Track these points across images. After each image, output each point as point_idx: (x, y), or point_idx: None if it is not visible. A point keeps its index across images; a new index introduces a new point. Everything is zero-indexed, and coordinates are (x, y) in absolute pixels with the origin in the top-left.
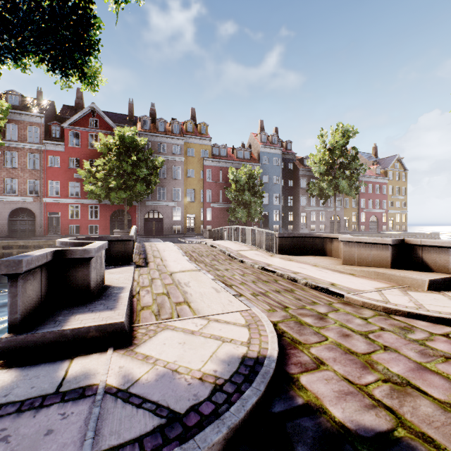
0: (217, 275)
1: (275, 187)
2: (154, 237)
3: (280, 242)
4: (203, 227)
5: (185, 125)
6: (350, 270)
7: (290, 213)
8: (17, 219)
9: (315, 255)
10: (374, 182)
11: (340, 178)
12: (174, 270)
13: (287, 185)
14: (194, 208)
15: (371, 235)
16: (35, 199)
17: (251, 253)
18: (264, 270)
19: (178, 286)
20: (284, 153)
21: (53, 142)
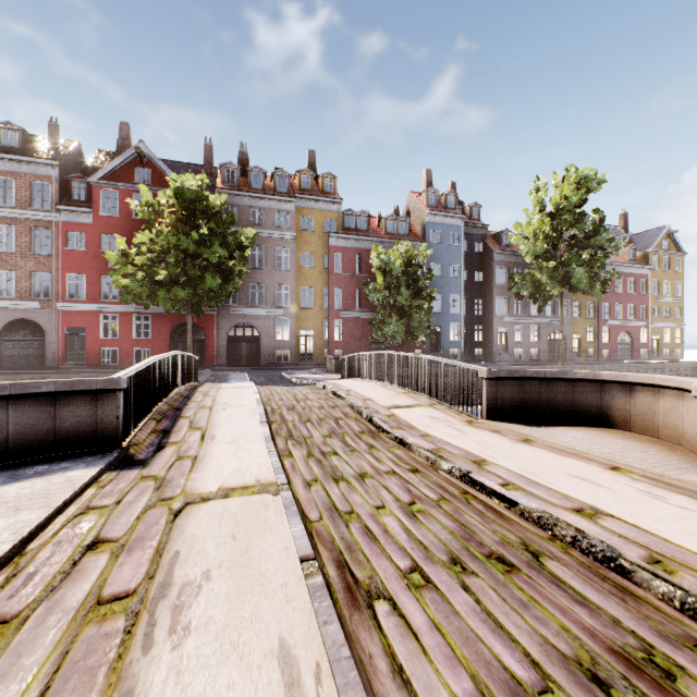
0: (328, 511)
1: (451, 283)
2: (242, 370)
3: (491, 390)
4: (328, 352)
5: (298, 177)
6: None
7: (478, 327)
8: (14, 339)
9: (579, 423)
10: (625, 273)
11: (574, 264)
12: (205, 484)
13: (472, 280)
14: (313, 319)
15: (628, 367)
16: (44, 304)
17: (422, 414)
18: (471, 484)
19: (135, 627)
20: (467, 224)
21: (74, 209)
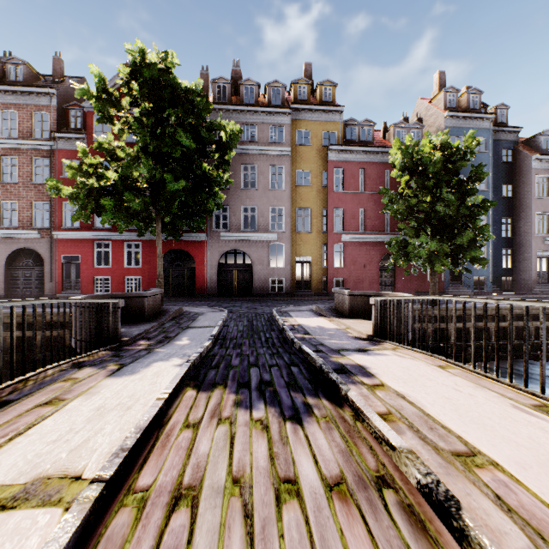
0: None
1: None
2: (229, 303)
3: None
4: (326, 280)
5: (293, 88)
6: None
7: (506, 251)
8: (18, 267)
9: None
10: None
11: None
12: None
13: (498, 195)
14: (310, 244)
15: None
16: (43, 233)
17: None
18: None
19: None
20: (493, 129)
21: (69, 135)
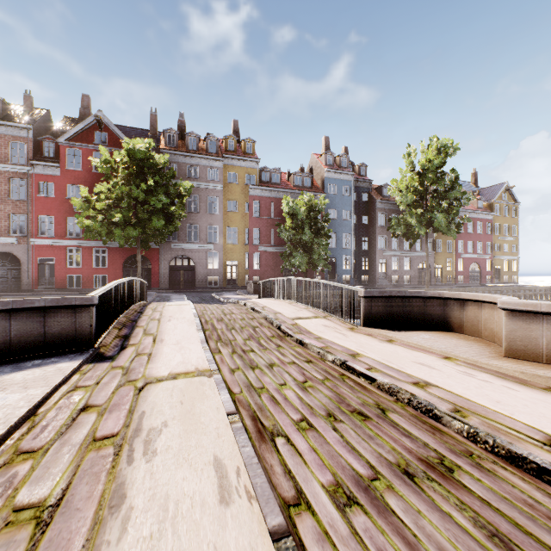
0: (247, 387)
1: (344, 225)
2: (181, 292)
3: (367, 305)
4: (248, 278)
5: (225, 141)
6: (544, 378)
7: (364, 259)
8: None
9: (429, 329)
10: (475, 218)
11: (436, 211)
12: (159, 371)
13: (360, 223)
14: (237, 252)
15: (476, 289)
16: (20, 240)
17: (317, 323)
18: (347, 369)
19: (121, 452)
20: (356, 180)
21: (45, 163)
